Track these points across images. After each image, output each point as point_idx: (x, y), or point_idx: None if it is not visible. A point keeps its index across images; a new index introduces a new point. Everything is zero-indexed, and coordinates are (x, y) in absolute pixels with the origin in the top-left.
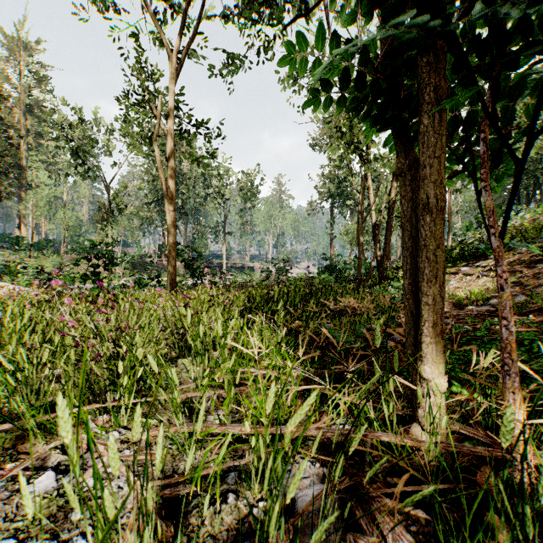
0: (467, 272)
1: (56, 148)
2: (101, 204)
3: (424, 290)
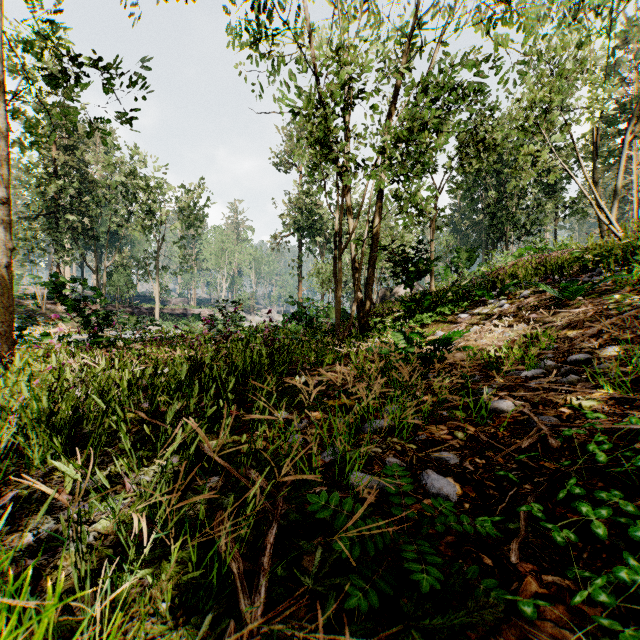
0: (470, 320)
1: None
2: None
3: None
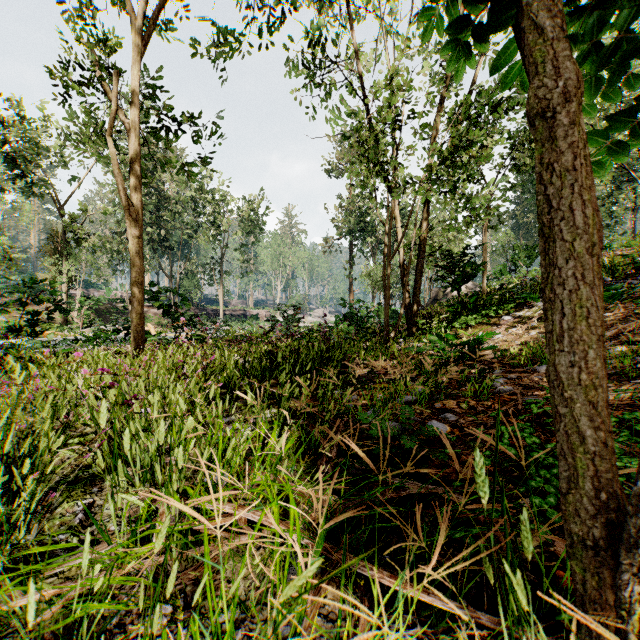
0: (512, 322)
1: None
2: (53, 231)
3: None
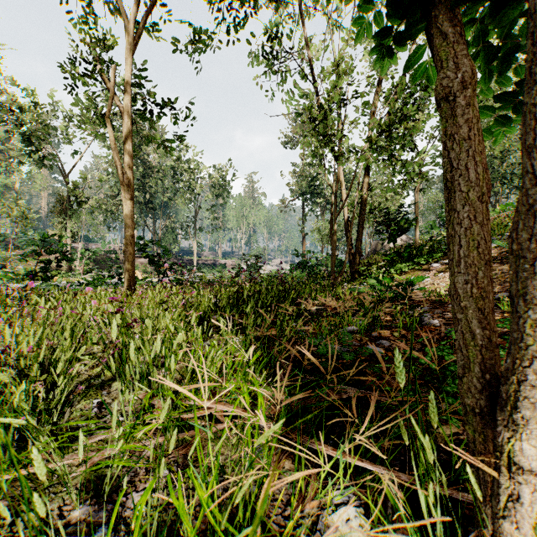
0: (440, 269)
1: (6, 132)
2: (59, 195)
3: (532, 295)
